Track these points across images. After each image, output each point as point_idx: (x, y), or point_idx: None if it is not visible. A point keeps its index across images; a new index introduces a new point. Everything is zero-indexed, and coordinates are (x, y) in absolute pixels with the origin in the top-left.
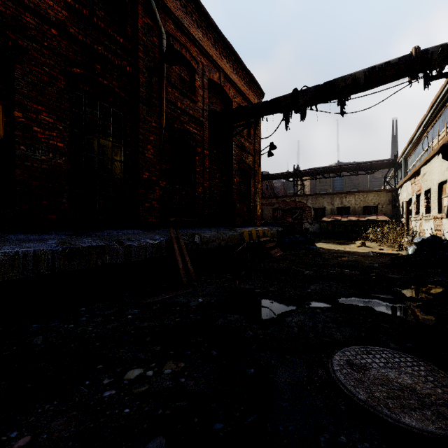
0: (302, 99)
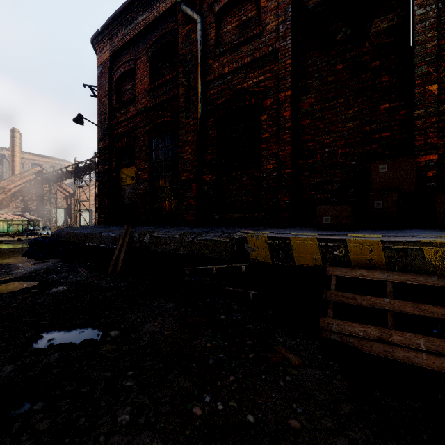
0: None
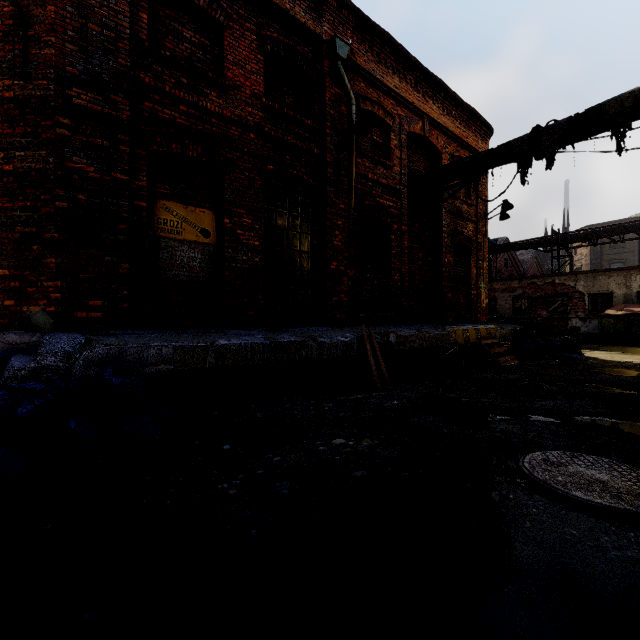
0: (546, 140)
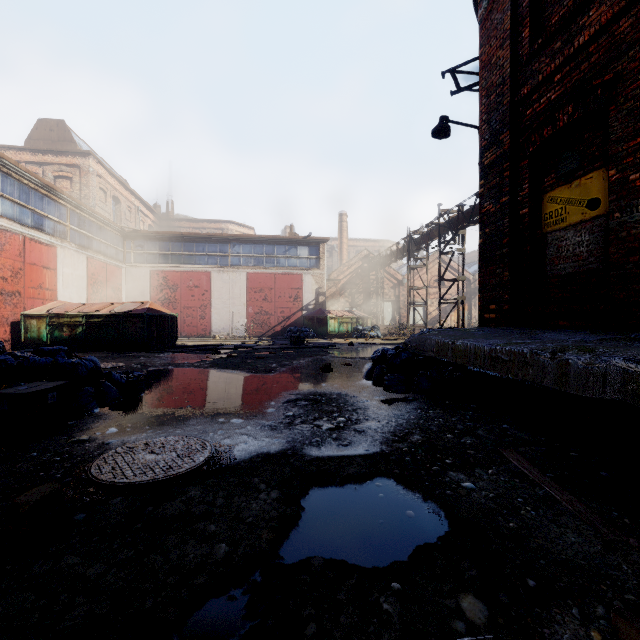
0: None
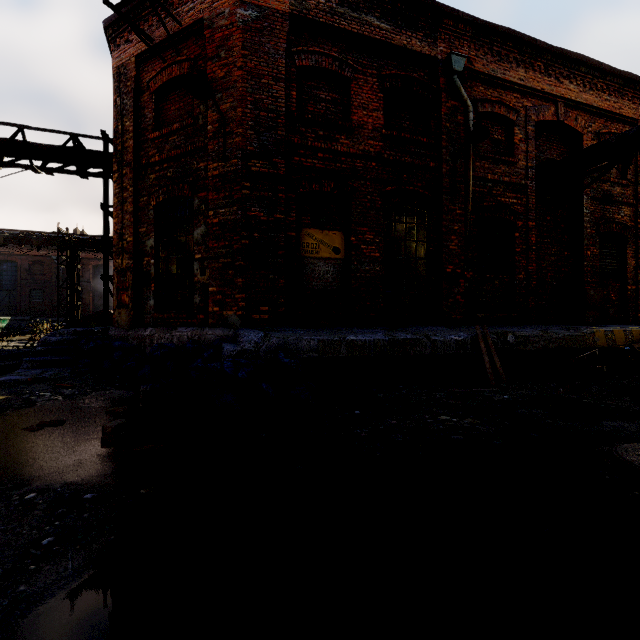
0: None
